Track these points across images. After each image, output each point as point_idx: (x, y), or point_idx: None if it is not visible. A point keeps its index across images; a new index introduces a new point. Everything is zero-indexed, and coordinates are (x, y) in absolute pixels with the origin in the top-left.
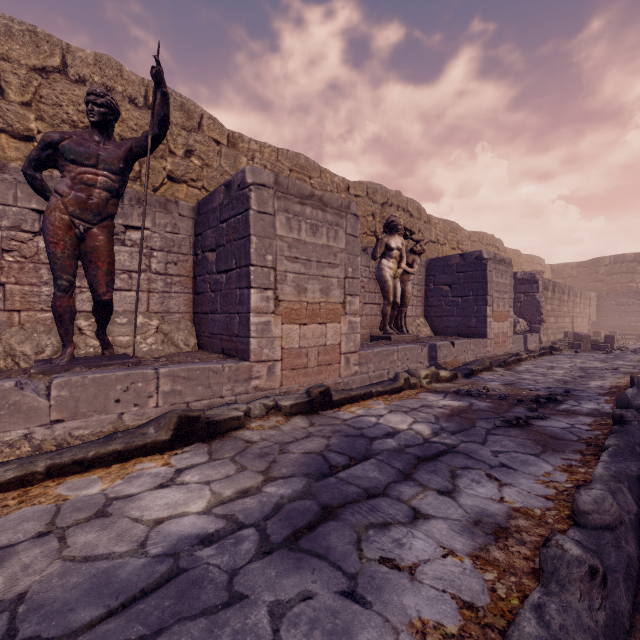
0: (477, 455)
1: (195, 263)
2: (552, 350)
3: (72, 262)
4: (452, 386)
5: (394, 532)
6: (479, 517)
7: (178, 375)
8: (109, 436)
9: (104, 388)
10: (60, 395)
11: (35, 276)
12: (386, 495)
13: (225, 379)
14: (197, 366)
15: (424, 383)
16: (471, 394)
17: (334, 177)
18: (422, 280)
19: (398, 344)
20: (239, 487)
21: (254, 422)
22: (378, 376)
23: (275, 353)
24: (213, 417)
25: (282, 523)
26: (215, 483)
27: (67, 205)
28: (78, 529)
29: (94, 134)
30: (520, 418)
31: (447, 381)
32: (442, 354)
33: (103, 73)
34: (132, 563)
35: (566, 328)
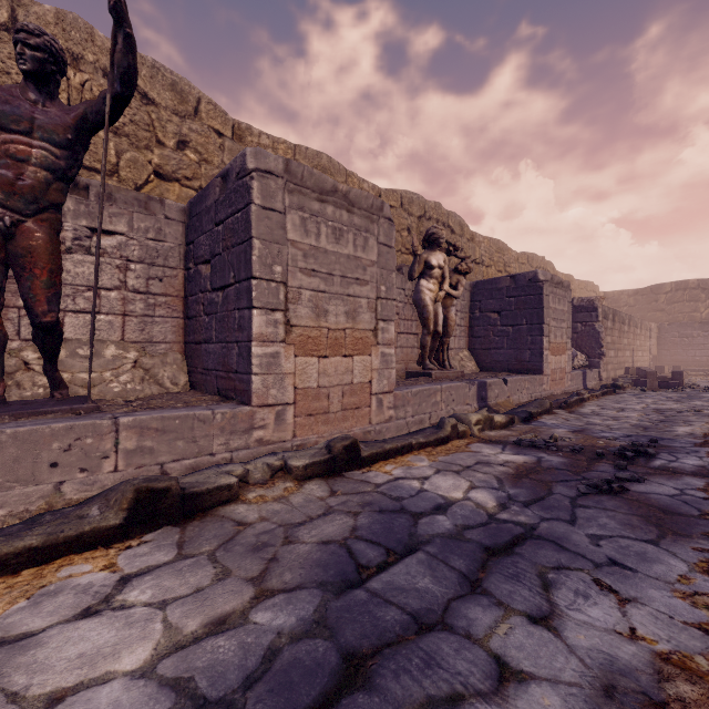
0: (570, 544)
1: (186, 279)
2: (615, 388)
3: None
4: (510, 434)
5: None
6: (608, 676)
7: (148, 426)
8: (32, 520)
9: (32, 447)
10: None
11: None
12: (447, 627)
13: (217, 430)
14: (176, 413)
15: (475, 431)
16: (536, 445)
17: (363, 183)
18: (466, 306)
19: (441, 382)
20: (212, 613)
21: (252, 491)
22: (418, 422)
23: (286, 394)
24: (191, 487)
25: (273, 699)
26: (175, 605)
27: None
28: None
29: (28, 90)
30: (611, 481)
31: (502, 428)
32: (493, 394)
33: (67, 36)
34: None
35: (626, 363)
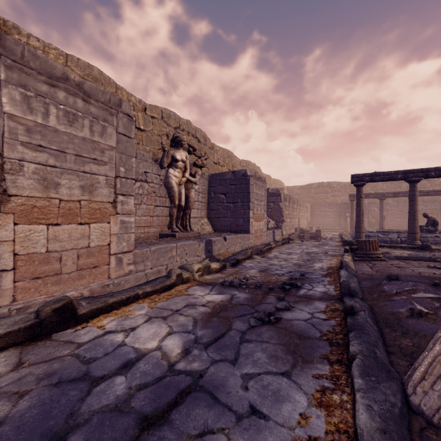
0: (224, 392)
1: None
2: (289, 240)
3: None
4: (220, 277)
5: None
6: None
7: None
8: None
9: None
10: None
11: None
12: None
13: None
14: None
15: (196, 276)
16: (234, 285)
17: (131, 96)
18: (206, 190)
19: (179, 241)
20: None
21: None
22: (156, 272)
23: (2, 261)
24: None
25: None
26: None
27: None
28: None
29: None
30: (271, 313)
31: (217, 272)
32: (217, 247)
33: None
34: None
35: (296, 225)
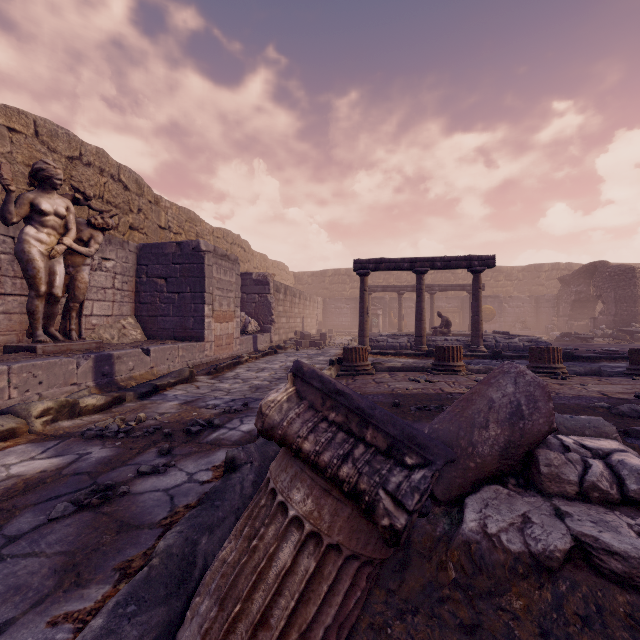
0: None
1: None
2: (279, 349)
3: None
4: (96, 420)
5: None
6: None
7: None
8: None
9: None
10: None
11: None
12: None
13: None
14: None
15: (37, 425)
16: (104, 434)
17: None
18: (131, 269)
19: (26, 359)
20: None
21: None
22: None
23: None
24: None
25: None
26: None
27: None
28: None
29: None
30: (110, 486)
31: (99, 411)
32: (125, 367)
33: None
34: None
35: (298, 327)
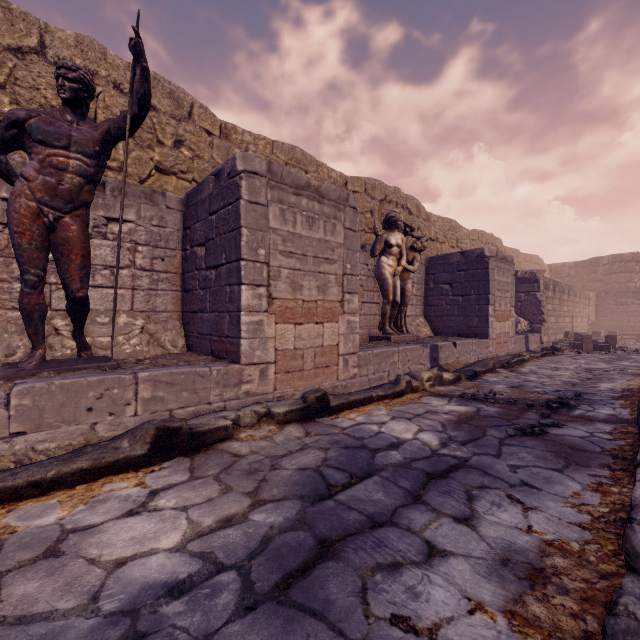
0: (493, 471)
1: (184, 259)
2: (554, 350)
3: (41, 255)
4: (456, 389)
5: (406, 576)
6: (506, 554)
7: (160, 380)
8: (77, 450)
9: (74, 395)
10: (21, 404)
11: (5, 271)
12: (394, 524)
13: (213, 384)
14: (181, 370)
15: (427, 386)
16: (477, 398)
17: (331, 172)
18: (422, 279)
19: (398, 345)
20: (221, 514)
21: (244, 432)
22: (378, 379)
23: (268, 355)
24: (197, 427)
25: (270, 564)
26: (194, 509)
27: (34, 191)
28: (19, 575)
29: (66, 113)
30: (534, 426)
31: (450, 384)
32: (444, 355)
33: (85, 56)
34: (77, 626)
35: (566, 328)
